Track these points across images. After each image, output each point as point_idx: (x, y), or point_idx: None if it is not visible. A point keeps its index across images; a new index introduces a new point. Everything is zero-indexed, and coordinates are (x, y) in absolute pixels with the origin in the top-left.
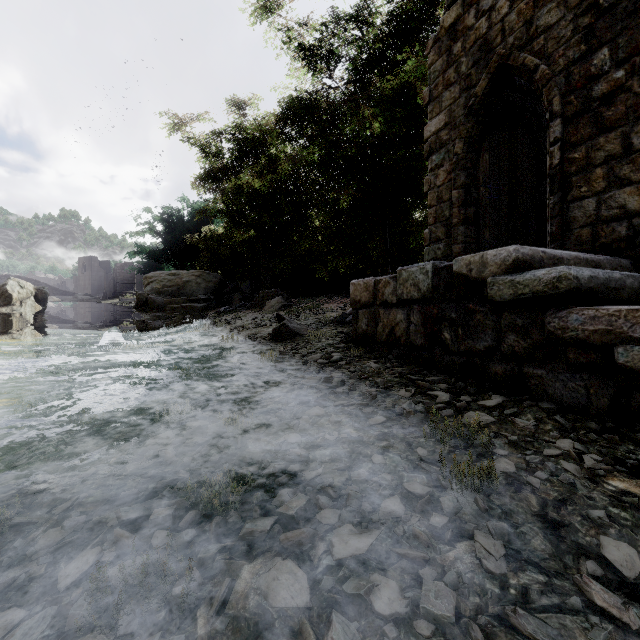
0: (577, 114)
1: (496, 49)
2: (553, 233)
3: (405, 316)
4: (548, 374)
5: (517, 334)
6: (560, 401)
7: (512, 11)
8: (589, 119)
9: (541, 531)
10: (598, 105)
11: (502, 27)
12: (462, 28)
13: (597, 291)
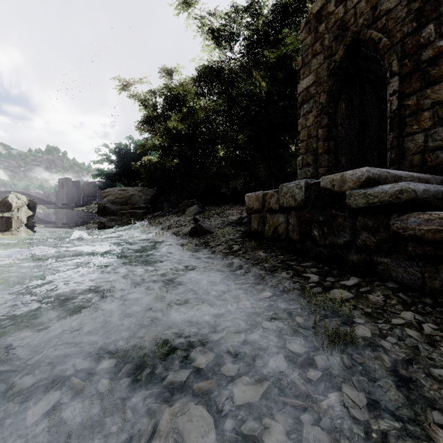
0: (410, 73)
1: (350, 28)
2: (392, 159)
3: (285, 219)
4: (392, 262)
5: (368, 232)
6: (401, 282)
7: (362, 0)
8: (419, 76)
9: (394, 385)
10: (426, 66)
11: (354, 12)
12: (325, 13)
13: (429, 200)
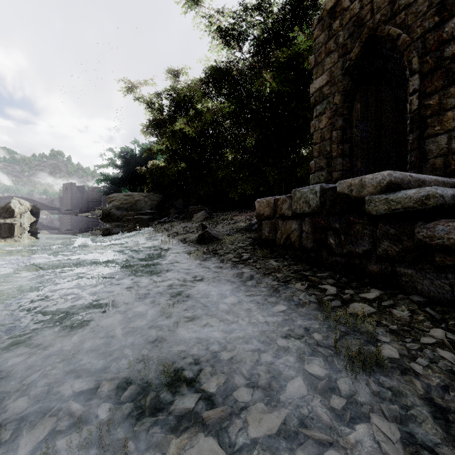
0: (432, 70)
1: (366, 24)
2: (412, 162)
3: (298, 226)
4: (417, 273)
5: (390, 241)
6: (428, 295)
7: None
8: (441, 74)
9: (430, 416)
10: (449, 63)
11: (371, 7)
12: (340, 9)
13: None
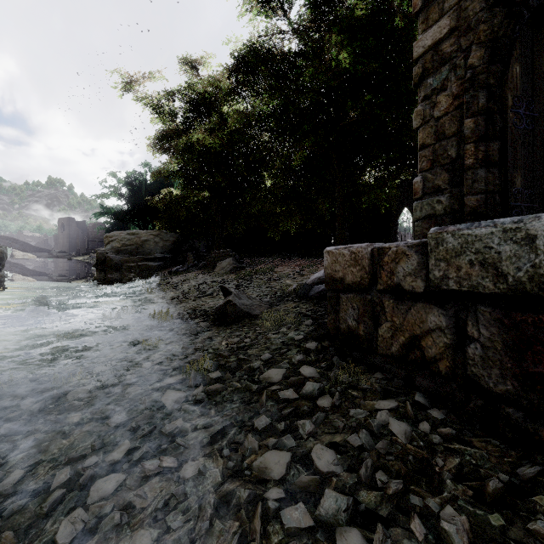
0: None
1: None
2: None
3: (452, 322)
4: None
5: None
6: None
7: None
8: None
9: None
10: None
11: None
12: None
13: None
